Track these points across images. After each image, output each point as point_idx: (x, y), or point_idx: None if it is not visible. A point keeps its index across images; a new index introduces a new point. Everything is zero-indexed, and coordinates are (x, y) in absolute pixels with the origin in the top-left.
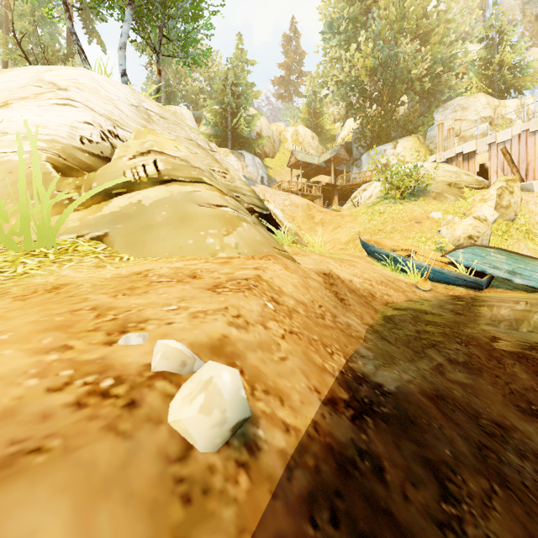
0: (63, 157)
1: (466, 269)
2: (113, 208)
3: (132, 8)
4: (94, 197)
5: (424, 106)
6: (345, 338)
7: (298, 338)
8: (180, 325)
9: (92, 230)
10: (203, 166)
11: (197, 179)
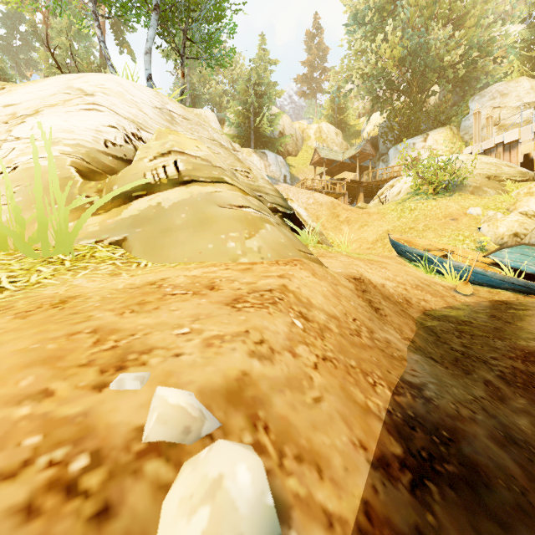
0: (87, 161)
1: (513, 270)
2: (132, 212)
3: (157, 13)
4: (114, 200)
5: (457, 95)
6: (387, 360)
7: (333, 366)
8: (190, 358)
9: (111, 235)
10: (224, 166)
11: (219, 179)
